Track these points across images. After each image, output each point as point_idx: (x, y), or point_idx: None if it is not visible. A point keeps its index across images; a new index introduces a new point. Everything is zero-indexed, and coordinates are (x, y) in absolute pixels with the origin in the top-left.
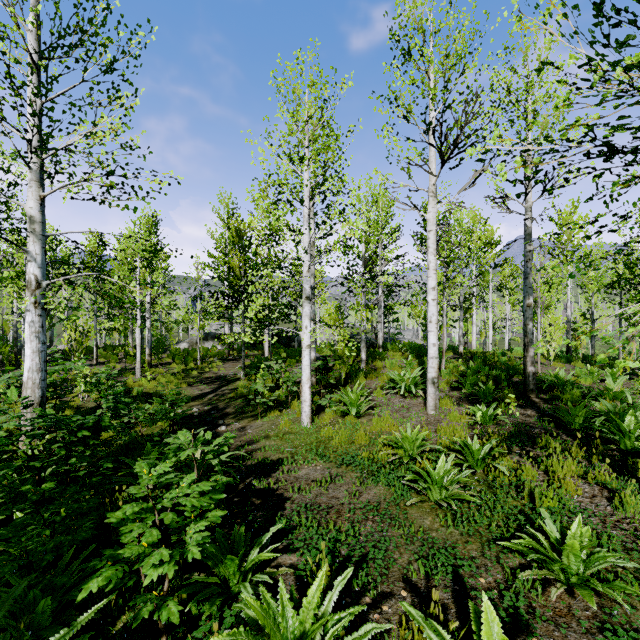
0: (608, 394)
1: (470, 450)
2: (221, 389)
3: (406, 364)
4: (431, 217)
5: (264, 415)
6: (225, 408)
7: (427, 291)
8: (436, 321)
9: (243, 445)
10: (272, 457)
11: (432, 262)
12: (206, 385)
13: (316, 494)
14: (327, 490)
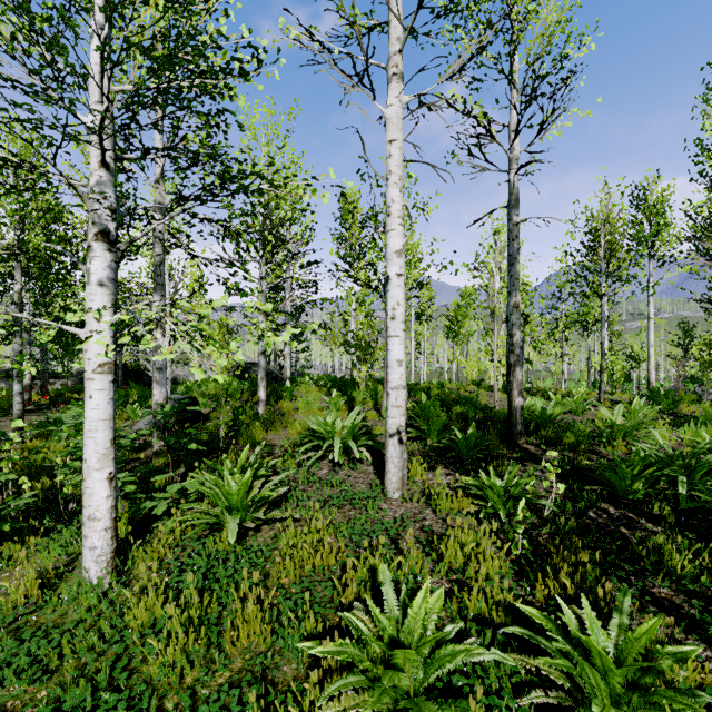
0: (620, 431)
1: (596, 662)
2: None
3: (330, 403)
4: (394, 114)
5: None
6: None
7: (387, 258)
8: (403, 317)
9: None
10: None
11: (396, 202)
12: None
13: None
14: None
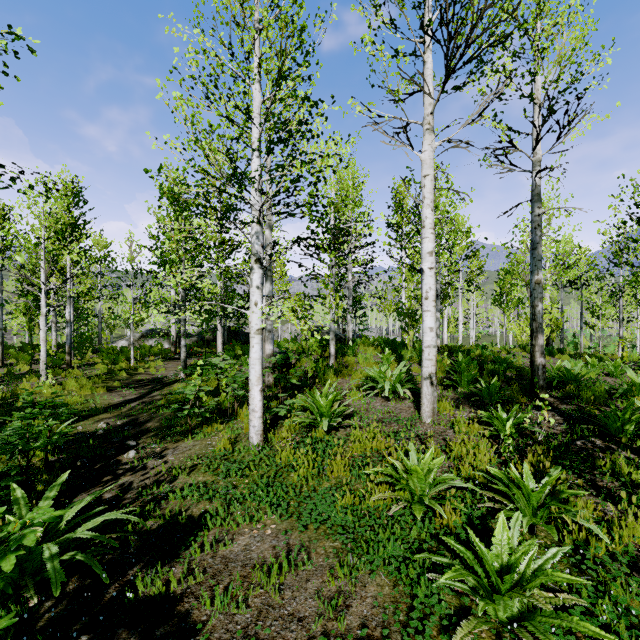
0: (639, 390)
1: (523, 491)
2: (151, 394)
3: (383, 359)
4: (427, 157)
5: (199, 430)
6: (146, 421)
7: (422, 257)
8: (434, 297)
9: (152, 485)
10: (192, 509)
11: (429, 218)
12: (133, 390)
13: (258, 609)
14: (281, 594)
